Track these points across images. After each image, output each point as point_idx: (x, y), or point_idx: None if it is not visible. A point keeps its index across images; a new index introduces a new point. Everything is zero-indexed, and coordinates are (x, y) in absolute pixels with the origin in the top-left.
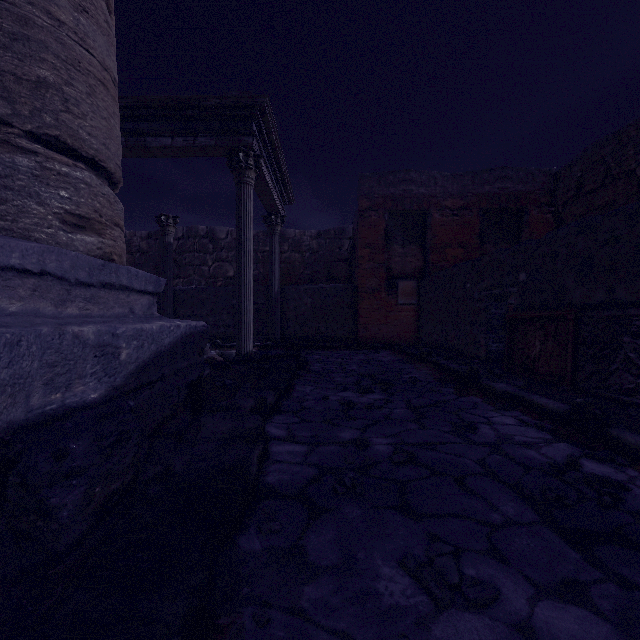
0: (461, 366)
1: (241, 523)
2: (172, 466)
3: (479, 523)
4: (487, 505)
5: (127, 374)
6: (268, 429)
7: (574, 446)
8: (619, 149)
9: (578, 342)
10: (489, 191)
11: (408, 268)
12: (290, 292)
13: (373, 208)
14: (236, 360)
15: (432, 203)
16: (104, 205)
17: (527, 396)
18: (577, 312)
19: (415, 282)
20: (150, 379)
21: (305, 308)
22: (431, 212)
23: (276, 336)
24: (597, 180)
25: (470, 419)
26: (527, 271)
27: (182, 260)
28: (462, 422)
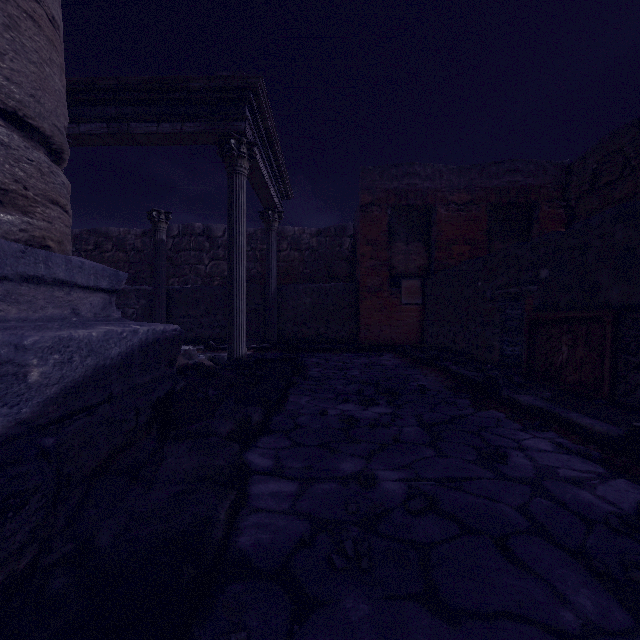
0: (475, 373)
1: (187, 636)
2: (95, 538)
3: (546, 631)
4: (549, 592)
5: (44, 400)
6: (251, 458)
7: (638, 485)
8: (639, 138)
9: (618, 348)
10: (497, 185)
11: (412, 266)
12: (288, 291)
13: (375, 203)
14: (227, 365)
15: (437, 198)
16: (31, 174)
17: (563, 413)
18: (616, 313)
19: (419, 281)
20: (88, 403)
21: (304, 308)
22: (436, 207)
23: (273, 338)
24: (615, 172)
25: (496, 442)
26: (550, 267)
27: (178, 259)
28: (487, 446)
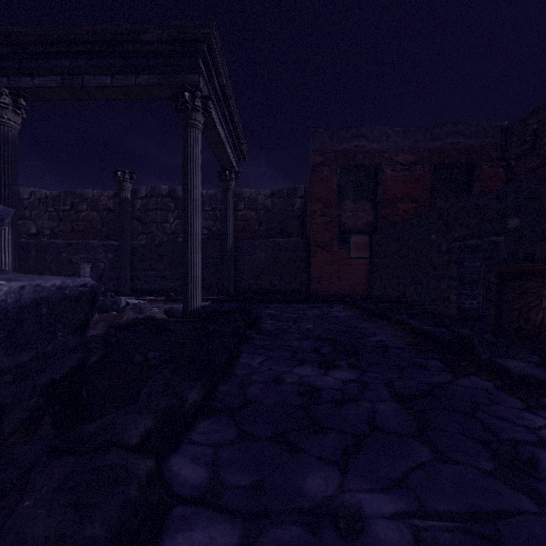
0: (438, 328)
1: None
2: None
3: None
4: None
5: None
6: (177, 466)
7: None
8: None
9: None
10: (440, 146)
11: (359, 223)
12: (244, 246)
13: (326, 163)
14: (182, 317)
15: (384, 158)
16: None
17: None
18: None
19: (367, 236)
20: None
21: (259, 262)
22: (383, 167)
23: (230, 289)
24: None
25: (506, 433)
26: (522, 215)
27: (146, 218)
28: (497, 440)
